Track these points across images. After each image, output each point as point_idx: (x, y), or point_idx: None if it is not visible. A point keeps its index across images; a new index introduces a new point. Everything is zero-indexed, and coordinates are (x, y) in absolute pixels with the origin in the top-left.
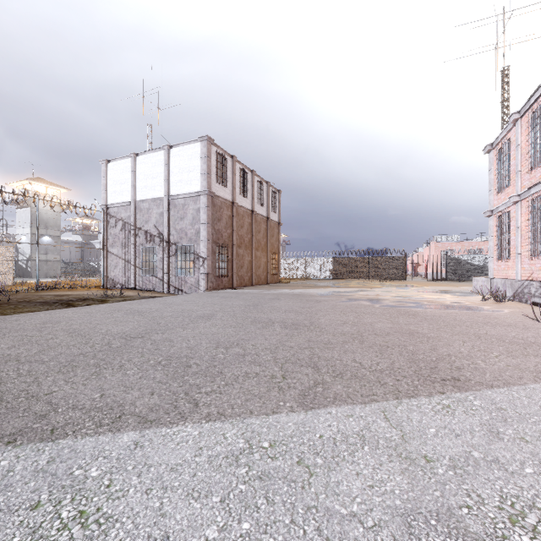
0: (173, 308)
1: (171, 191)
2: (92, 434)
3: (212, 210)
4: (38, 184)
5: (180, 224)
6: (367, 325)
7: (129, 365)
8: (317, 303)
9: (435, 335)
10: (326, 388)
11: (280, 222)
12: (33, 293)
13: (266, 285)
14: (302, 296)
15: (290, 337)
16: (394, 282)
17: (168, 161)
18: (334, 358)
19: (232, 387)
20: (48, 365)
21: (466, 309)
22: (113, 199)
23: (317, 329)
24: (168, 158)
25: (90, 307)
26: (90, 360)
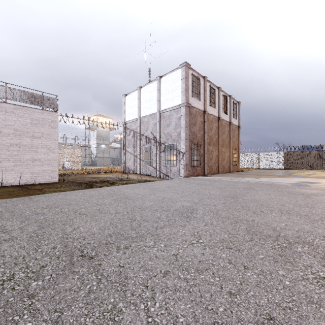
0: (156, 196)
1: (161, 107)
2: None
3: (189, 117)
4: (99, 118)
5: (167, 129)
6: None
7: None
8: (310, 199)
9: None
10: None
11: (239, 126)
12: (84, 175)
13: (230, 173)
14: (275, 186)
15: None
16: None
17: (159, 87)
18: None
19: None
20: None
21: None
22: (128, 118)
23: None
24: (159, 85)
25: (98, 189)
26: None
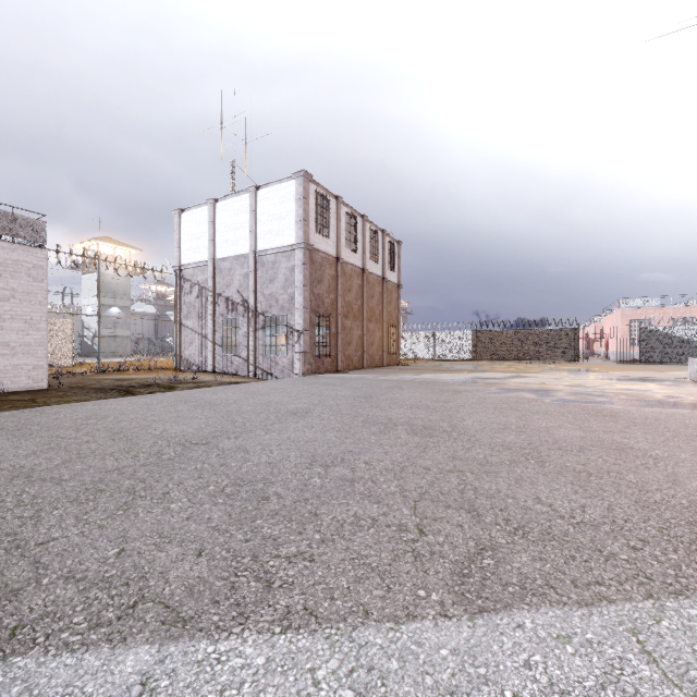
0: (257, 400)
1: (258, 245)
2: (75, 647)
3: (310, 268)
4: (105, 245)
5: (269, 288)
6: (541, 431)
7: (177, 493)
8: (456, 395)
9: (665, 453)
10: (501, 560)
11: (400, 284)
12: (91, 377)
13: (382, 368)
14: (432, 384)
15: (423, 450)
16: (562, 365)
17: (254, 206)
18: (501, 494)
19: (331, 547)
20: (65, 487)
21: (695, 408)
22: (188, 259)
23: (463, 437)
24: (254, 203)
25: (151, 396)
26: (125, 481)
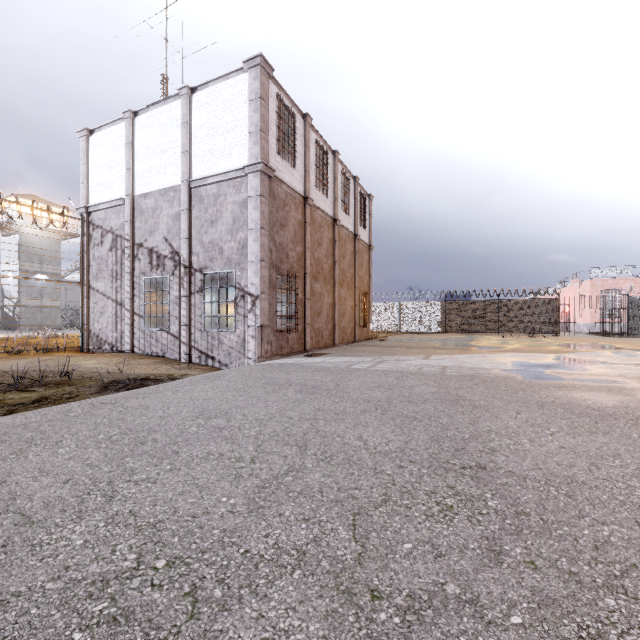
0: (107, 517)
1: (193, 172)
2: None
3: (270, 204)
4: (29, 203)
5: (210, 233)
6: None
7: None
8: None
9: None
10: None
11: (371, 245)
12: None
13: (357, 344)
14: (500, 384)
15: None
16: (556, 339)
17: (188, 116)
18: None
19: None
20: None
21: None
22: (98, 197)
23: None
24: (188, 112)
25: None
26: None
